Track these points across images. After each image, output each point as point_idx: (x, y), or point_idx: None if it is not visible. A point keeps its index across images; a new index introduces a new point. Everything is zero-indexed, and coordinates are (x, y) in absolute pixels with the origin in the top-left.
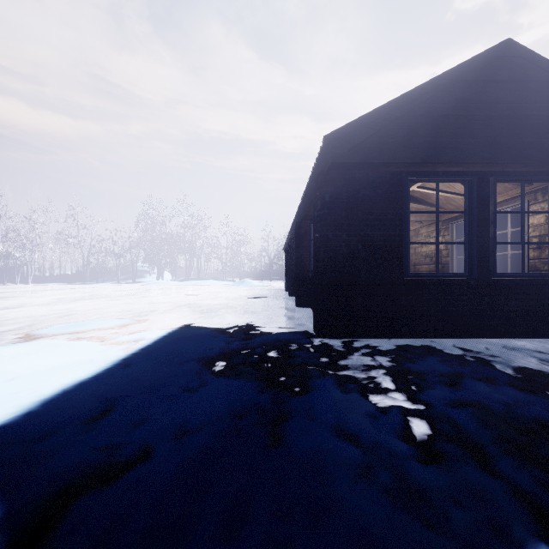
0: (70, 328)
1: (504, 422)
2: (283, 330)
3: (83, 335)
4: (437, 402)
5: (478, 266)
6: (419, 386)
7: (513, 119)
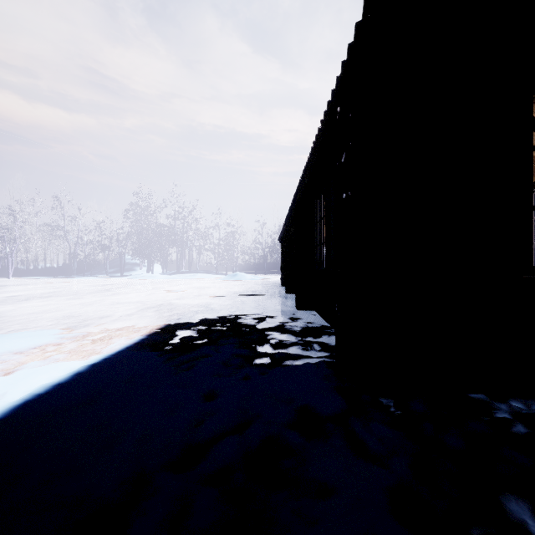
0: None
1: None
2: (283, 363)
3: None
4: None
5: None
6: None
7: None
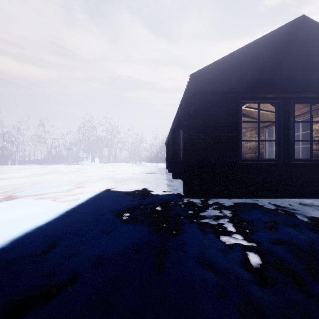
0: (36, 191)
1: (309, 255)
2: (165, 193)
3: (44, 196)
4: (264, 241)
5: (283, 154)
6: (251, 230)
7: (305, 64)
